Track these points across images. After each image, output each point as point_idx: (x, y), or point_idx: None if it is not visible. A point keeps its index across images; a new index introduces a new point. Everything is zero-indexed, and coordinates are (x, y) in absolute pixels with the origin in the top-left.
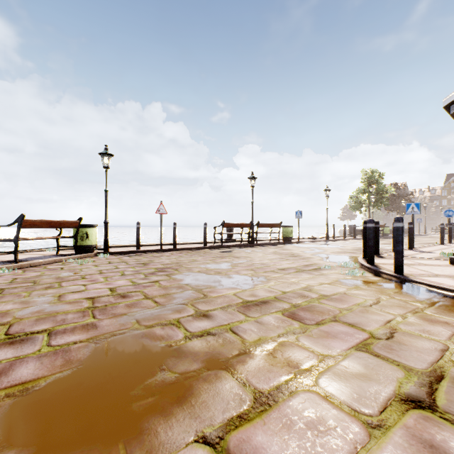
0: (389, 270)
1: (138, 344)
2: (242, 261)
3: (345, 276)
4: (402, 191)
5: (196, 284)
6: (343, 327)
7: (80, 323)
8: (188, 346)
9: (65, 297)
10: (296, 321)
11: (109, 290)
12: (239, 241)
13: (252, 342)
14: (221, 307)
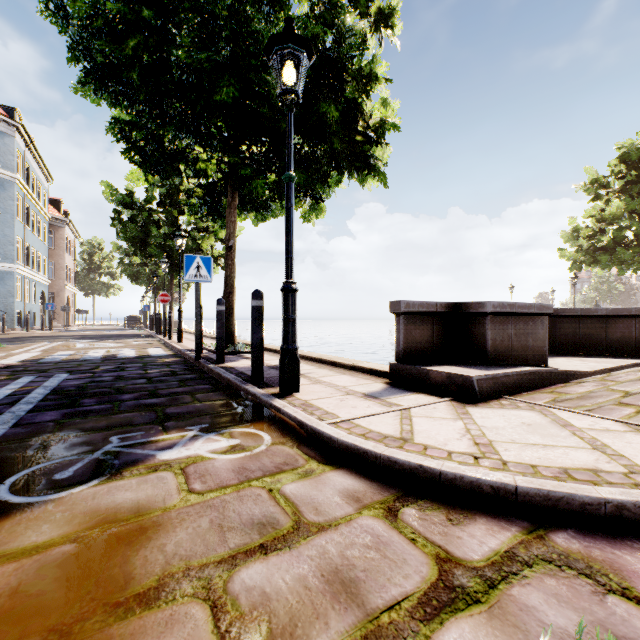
0: None
1: None
2: None
3: None
4: (627, 286)
5: None
6: None
7: None
8: None
9: None
10: None
11: None
12: None
13: None
14: None
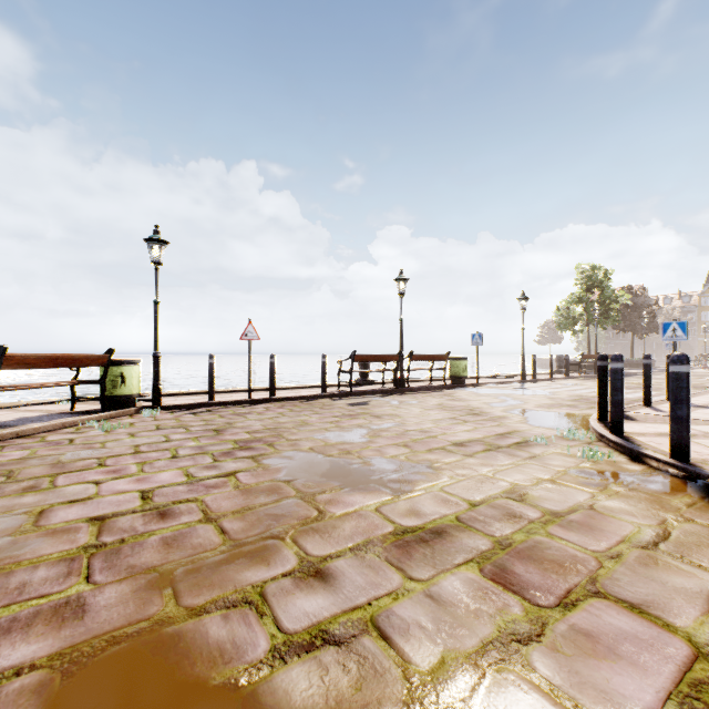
0: (657, 450)
1: (162, 678)
2: (387, 425)
3: (577, 461)
4: (641, 299)
5: (304, 480)
6: (622, 616)
7: (52, 599)
8: (276, 688)
9: (50, 516)
10: (515, 595)
11: (140, 497)
12: (379, 383)
13: (427, 675)
14: (353, 547)
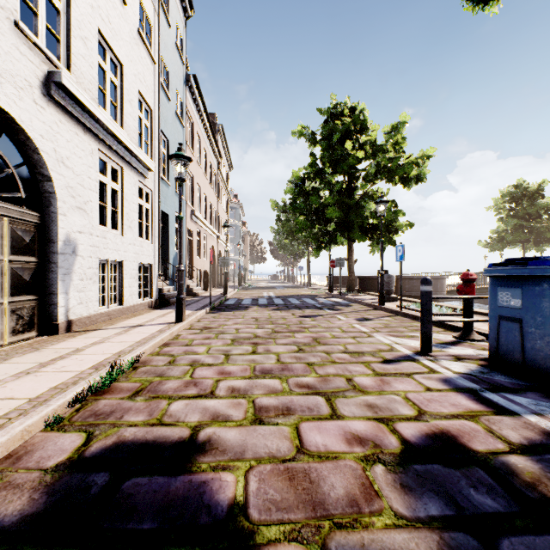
0: None
1: None
2: None
3: None
4: None
5: None
6: None
7: None
8: None
9: None
10: None
11: None
12: None
13: None
14: None
